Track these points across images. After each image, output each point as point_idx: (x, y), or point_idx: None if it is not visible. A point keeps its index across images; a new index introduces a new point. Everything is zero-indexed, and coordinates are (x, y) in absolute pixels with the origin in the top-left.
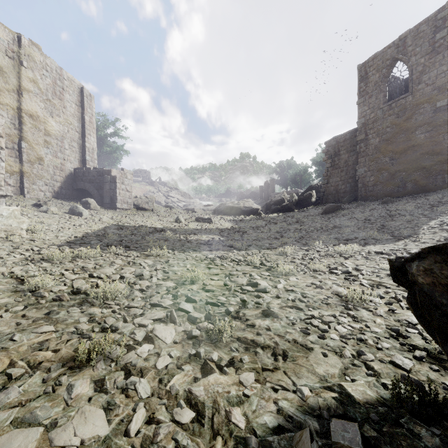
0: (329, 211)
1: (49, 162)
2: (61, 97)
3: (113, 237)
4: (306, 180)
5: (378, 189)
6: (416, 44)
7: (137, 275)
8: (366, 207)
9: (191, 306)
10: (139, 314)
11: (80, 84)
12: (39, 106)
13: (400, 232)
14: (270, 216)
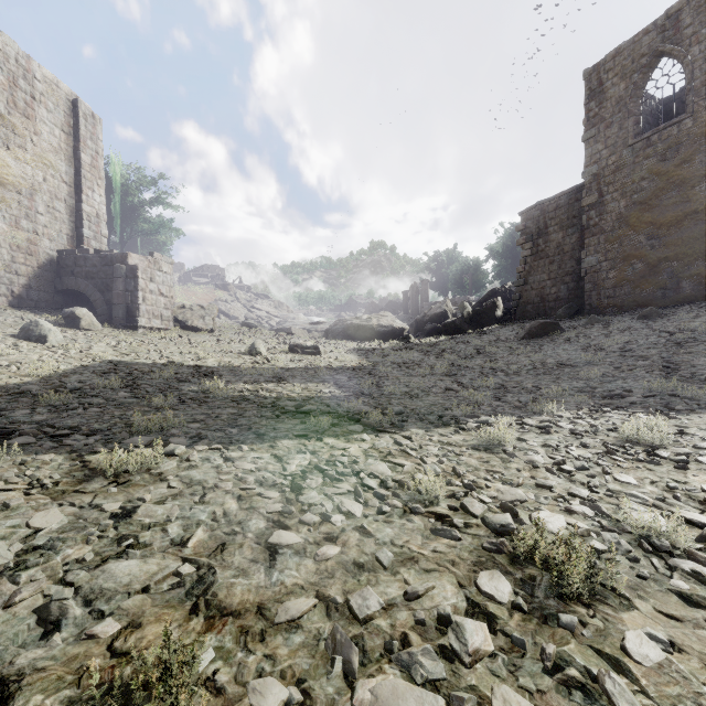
0: (537, 334)
1: None
2: (28, 113)
3: (55, 399)
4: (478, 282)
5: (624, 293)
6: (702, 21)
7: None
8: (610, 326)
9: None
10: None
11: (72, 93)
12: None
13: None
14: (426, 342)
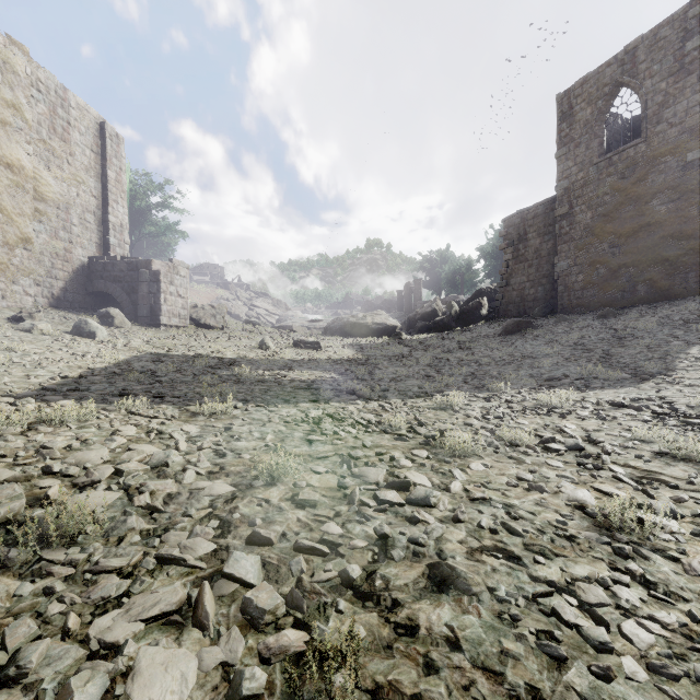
0: (512, 331)
1: (43, 247)
2: (65, 137)
3: (138, 377)
4: (470, 281)
5: (590, 294)
6: (653, 59)
7: (155, 465)
8: (573, 324)
9: (256, 562)
10: (117, 596)
11: (100, 116)
12: (24, 149)
13: (641, 367)
14: (416, 338)
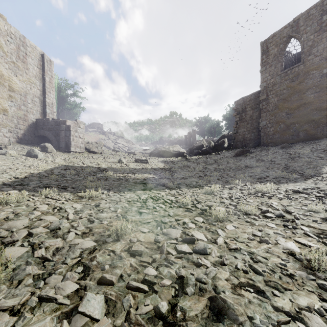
0: (239, 154)
1: (13, 113)
2: (24, 60)
3: (55, 178)
4: (218, 131)
5: (276, 137)
6: (307, 24)
7: (53, 229)
8: (269, 151)
9: (101, 300)
10: None
11: (42, 51)
12: (4, 66)
13: (304, 172)
14: (193, 158)
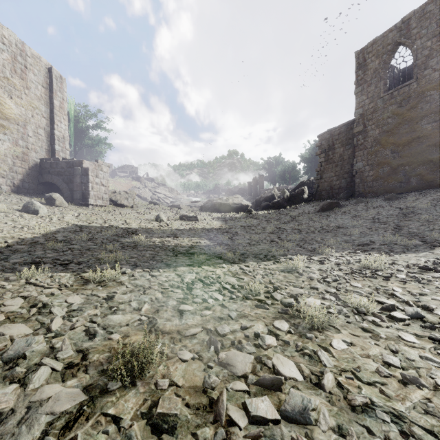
0: (326, 209)
1: (7, 151)
2: (23, 76)
3: (55, 246)
4: (294, 176)
5: (378, 184)
6: (422, 26)
7: (10, 358)
8: (368, 204)
9: None
10: None
11: (49, 63)
12: None
13: (427, 236)
14: (261, 213)
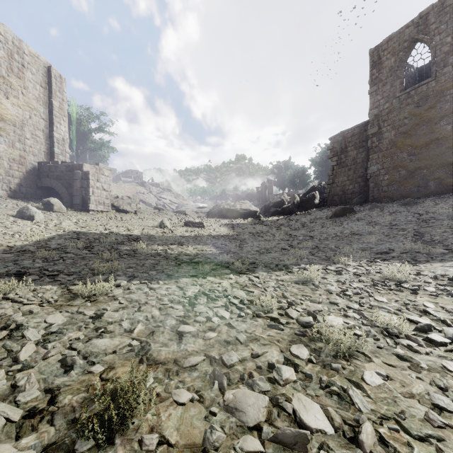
0: (339, 214)
1: (2, 153)
2: (20, 75)
3: (45, 254)
4: (304, 181)
5: (393, 189)
6: (441, 21)
7: None
8: (384, 209)
9: None
10: None
11: (47, 62)
12: None
13: (452, 243)
14: (270, 220)
